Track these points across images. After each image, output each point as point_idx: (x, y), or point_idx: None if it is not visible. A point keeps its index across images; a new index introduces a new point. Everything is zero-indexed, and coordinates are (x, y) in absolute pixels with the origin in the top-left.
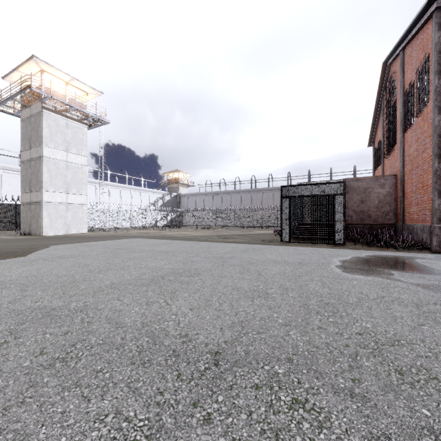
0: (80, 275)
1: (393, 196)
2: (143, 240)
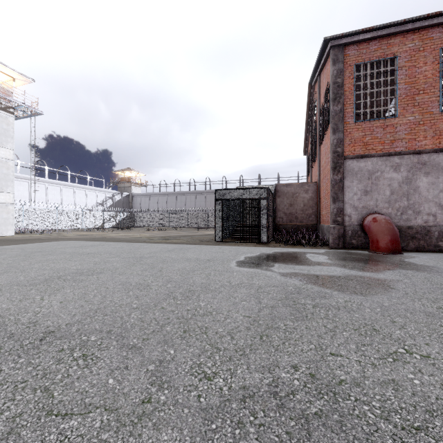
0: None
1: (315, 200)
2: (74, 242)
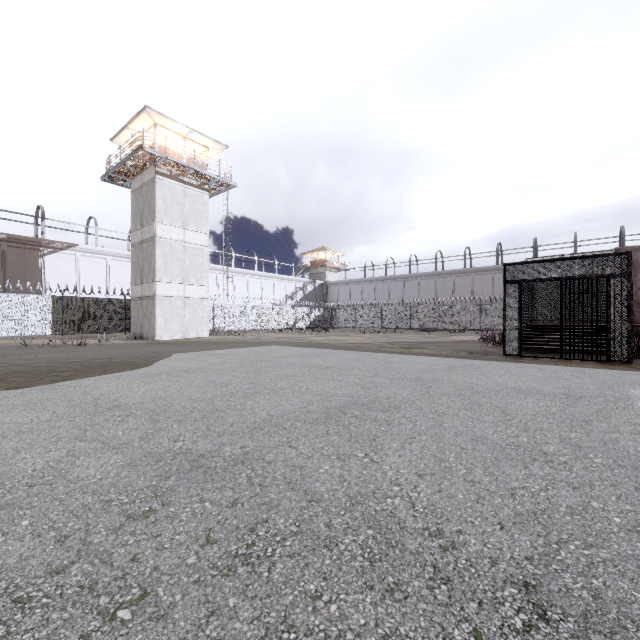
0: (221, 401)
1: None
2: (286, 348)
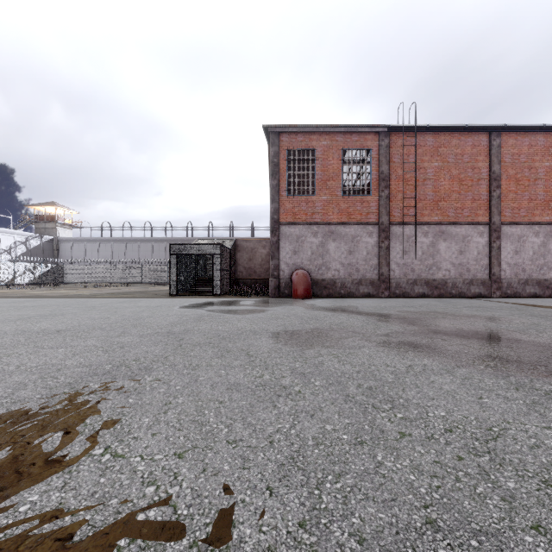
0: None
1: None
2: None
